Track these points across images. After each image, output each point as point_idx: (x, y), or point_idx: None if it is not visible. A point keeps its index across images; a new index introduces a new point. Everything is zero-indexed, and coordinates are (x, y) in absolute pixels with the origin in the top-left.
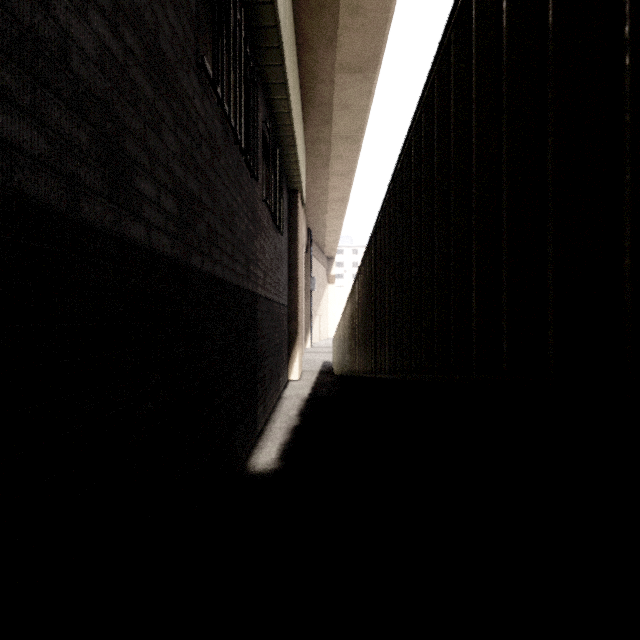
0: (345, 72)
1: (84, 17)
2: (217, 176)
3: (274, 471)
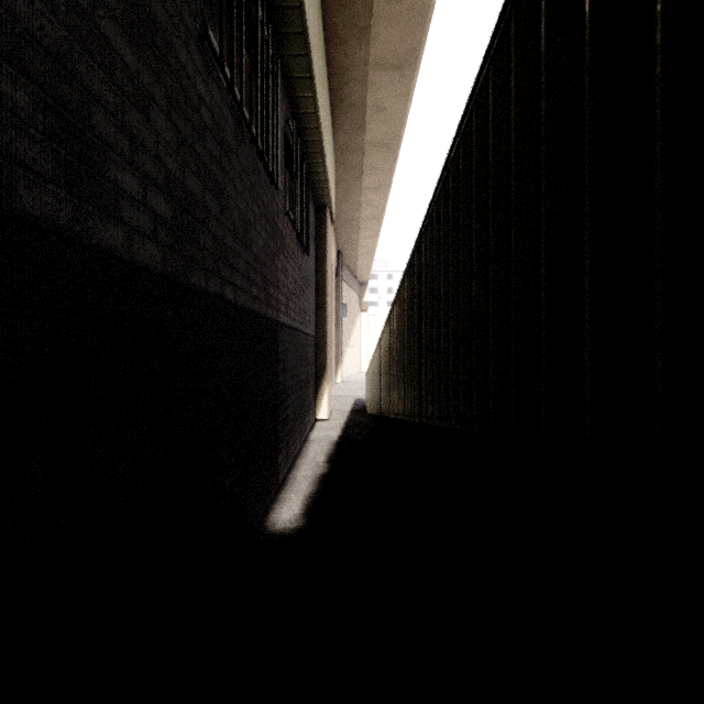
0: (380, 69)
1: None
2: (227, 178)
3: (297, 530)
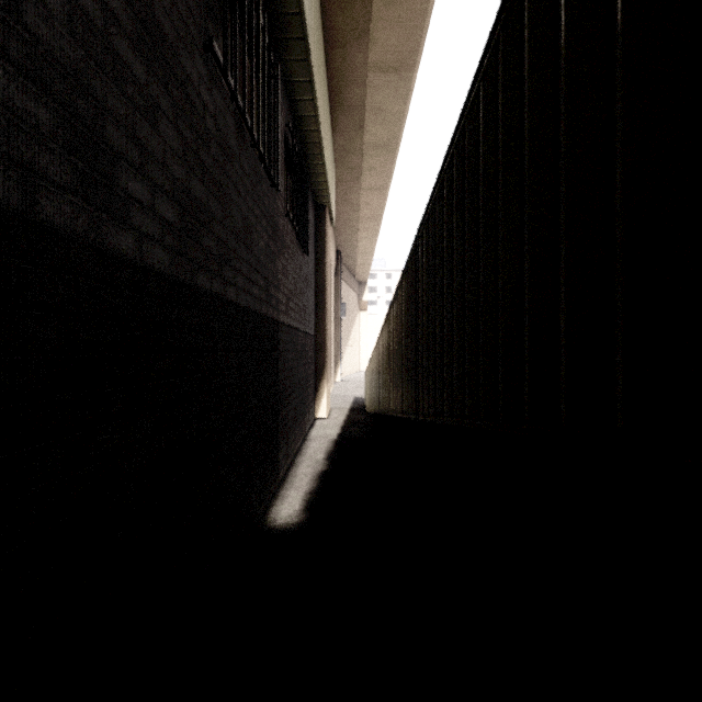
0: (379, 72)
1: None
2: (230, 182)
3: (298, 525)
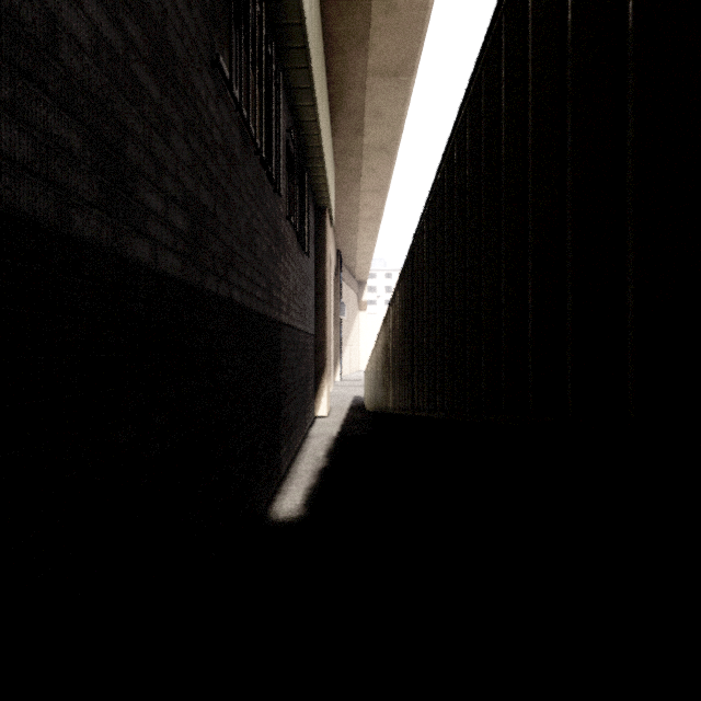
0: (378, 77)
1: (76, 1)
2: (234, 189)
3: (299, 519)
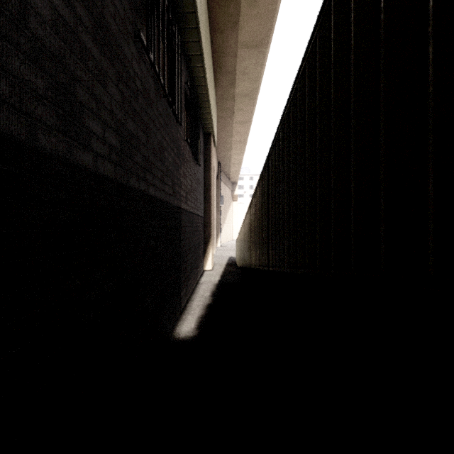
0: (245, 48)
1: None
2: (150, 120)
3: (193, 338)
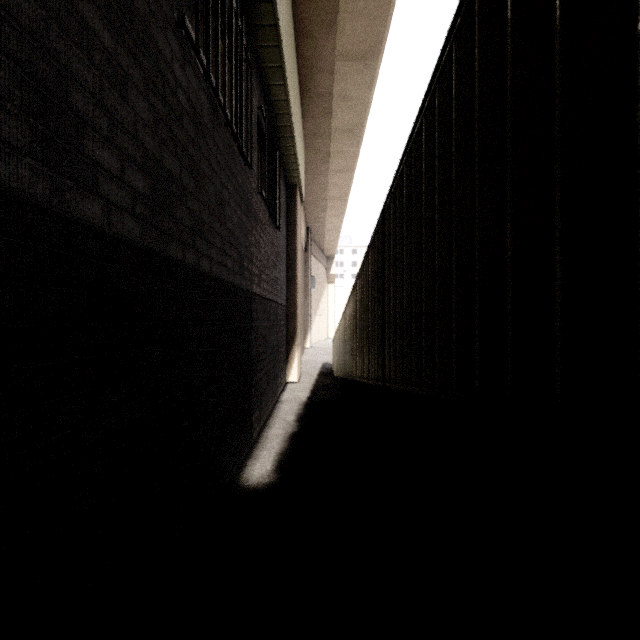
0: (346, 60)
1: None
2: (203, 158)
3: (269, 485)
